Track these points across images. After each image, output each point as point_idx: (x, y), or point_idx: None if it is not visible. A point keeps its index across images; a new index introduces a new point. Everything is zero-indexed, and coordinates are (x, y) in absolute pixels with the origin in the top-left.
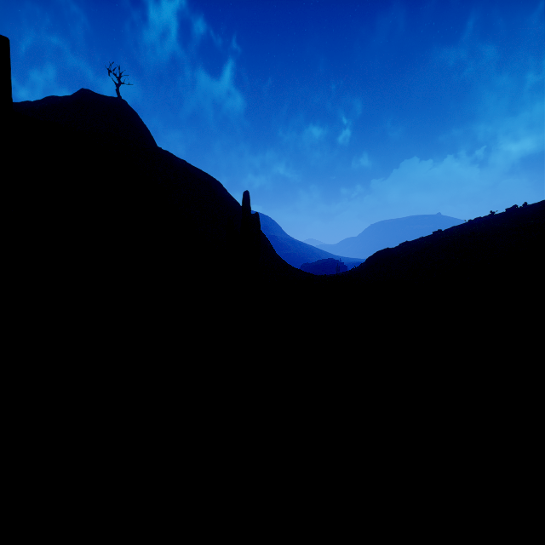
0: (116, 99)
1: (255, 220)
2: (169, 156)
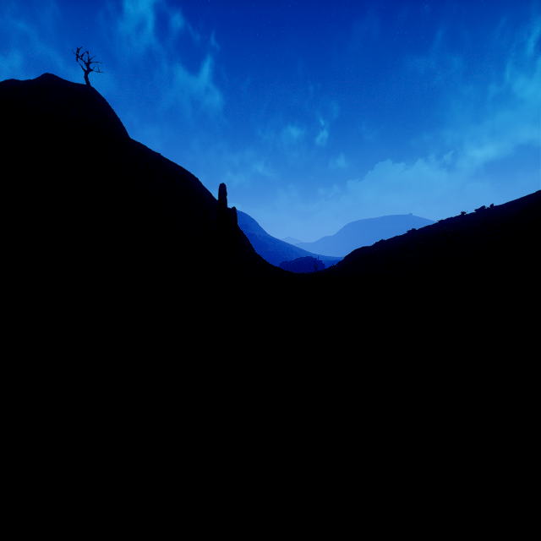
0: (84, 86)
1: (232, 214)
2: (142, 148)
